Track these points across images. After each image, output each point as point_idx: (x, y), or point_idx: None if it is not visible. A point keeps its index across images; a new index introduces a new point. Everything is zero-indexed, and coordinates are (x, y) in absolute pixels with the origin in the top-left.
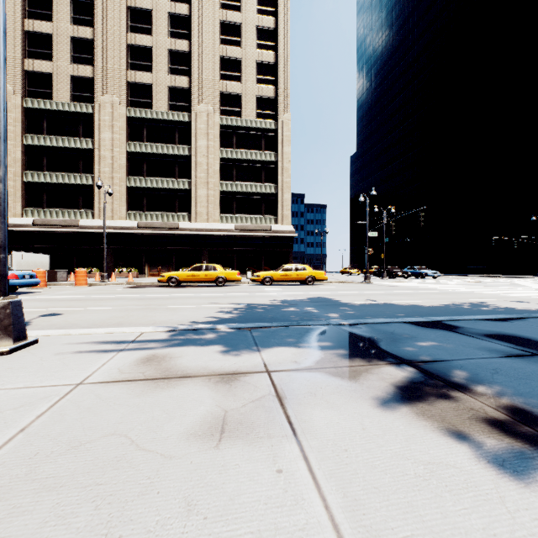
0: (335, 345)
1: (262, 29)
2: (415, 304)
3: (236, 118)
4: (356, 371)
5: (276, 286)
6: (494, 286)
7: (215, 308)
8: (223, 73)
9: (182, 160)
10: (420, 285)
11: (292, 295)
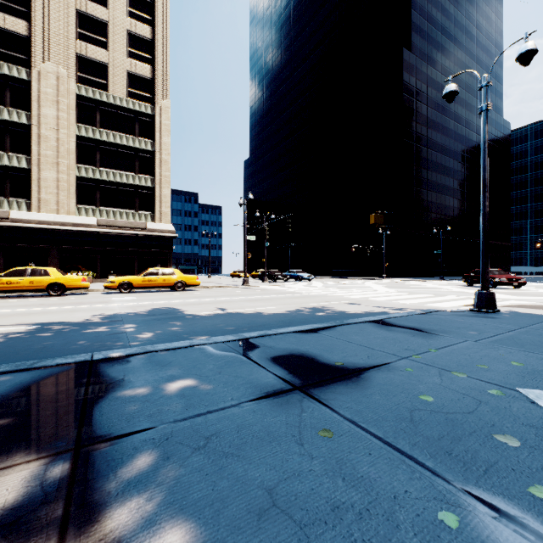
0: (14, 413)
1: None
2: (262, 312)
3: (100, 92)
4: None
5: (136, 293)
6: (348, 288)
7: None
8: (81, 32)
9: (17, 129)
10: (290, 288)
11: (136, 306)
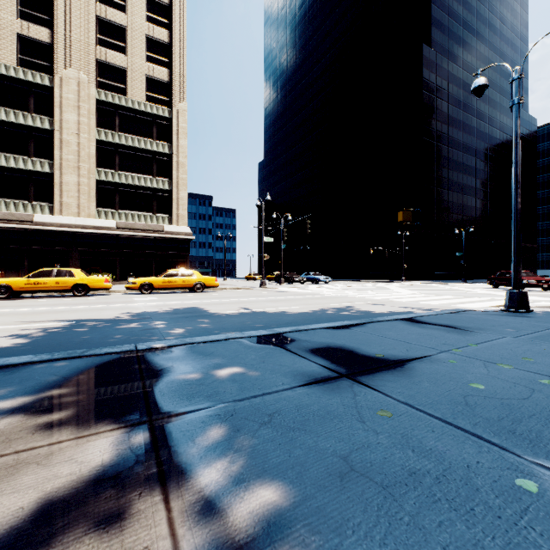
0: (82, 392)
1: (154, 1)
2: (286, 311)
3: (119, 96)
4: (16, 466)
5: (156, 294)
6: (368, 290)
7: (13, 330)
8: (101, 38)
9: (40, 135)
10: (309, 290)
11: (160, 305)
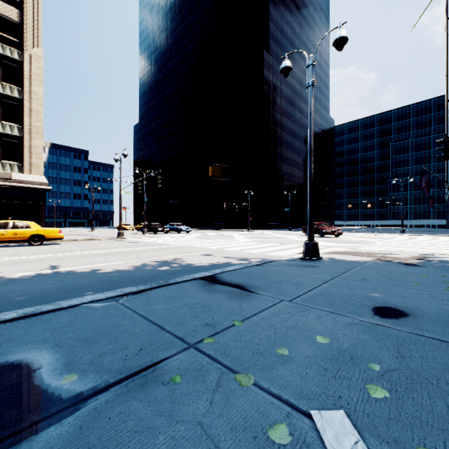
0: None
1: None
2: (99, 269)
3: None
4: None
5: None
6: (216, 238)
7: None
8: None
9: None
10: (163, 240)
11: None
